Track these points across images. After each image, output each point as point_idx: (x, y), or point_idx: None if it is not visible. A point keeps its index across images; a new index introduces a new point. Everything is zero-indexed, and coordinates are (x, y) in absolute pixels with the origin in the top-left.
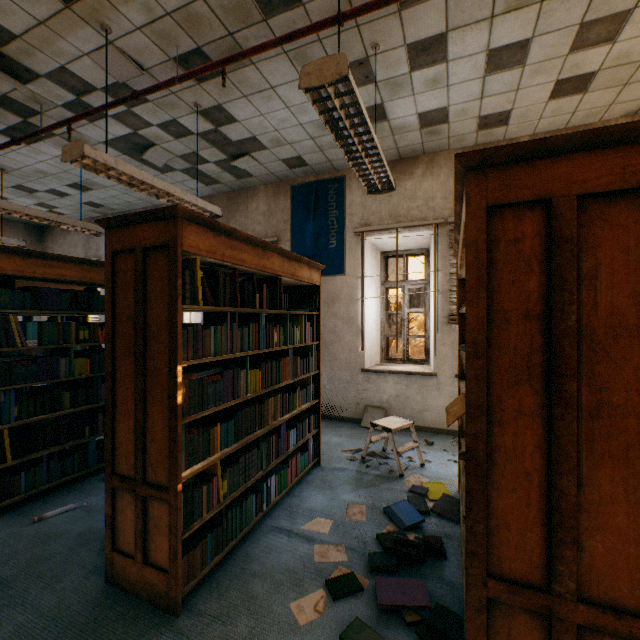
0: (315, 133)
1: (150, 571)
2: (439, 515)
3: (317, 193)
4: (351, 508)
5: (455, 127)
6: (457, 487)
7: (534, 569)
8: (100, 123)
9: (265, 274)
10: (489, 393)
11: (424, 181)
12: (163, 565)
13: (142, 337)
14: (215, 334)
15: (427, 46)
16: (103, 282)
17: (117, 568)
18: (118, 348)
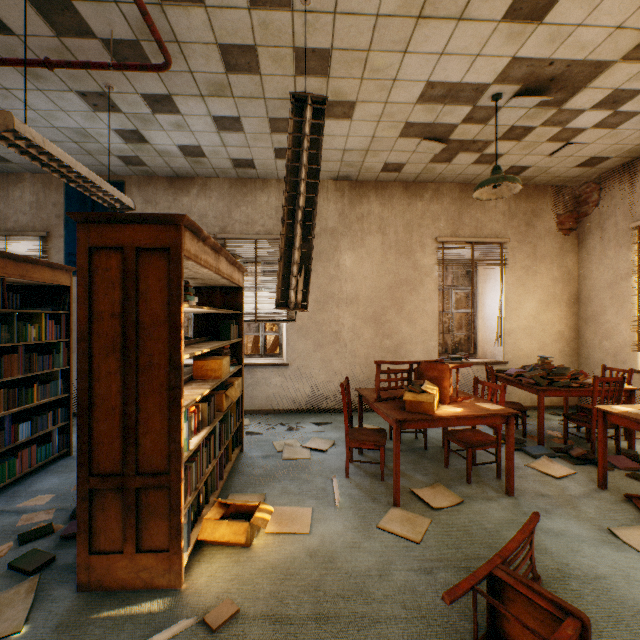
0: (77, 138)
1: None
2: None
3: None
4: None
5: (215, 162)
6: None
7: (118, 464)
8: None
9: None
10: (93, 363)
11: (199, 200)
12: None
13: None
14: None
15: (160, 99)
16: None
17: None
18: None
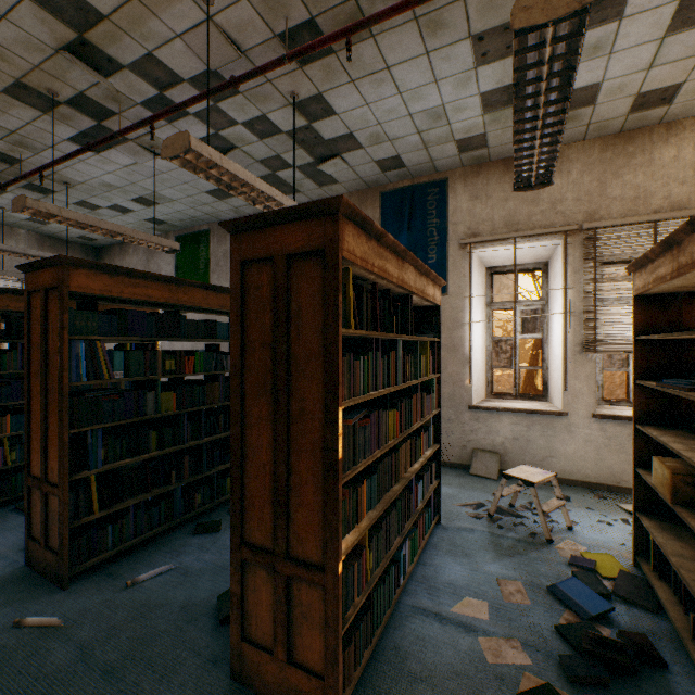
0: (424, 125)
1: (296, 673)
2: (625, 600)
3: (413, 200)
4: (504, 585)
5: (601, 110)
6: (629, 560)
7: None
8: (179, 123)
9: (396, 291)
10: None
11: None
12: (314, 667)
13: (284, 370)
14: (364, 366)
15: None
16: (189, 304)
17: (247, 663)
18: (248, 384)
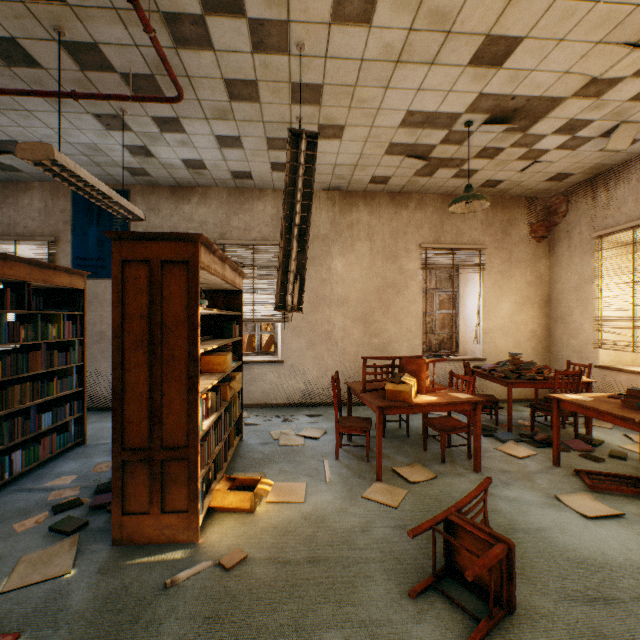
0: (88, 152)
1: None
2: None
3: None
4: (100, 465)
5: (215, 173)
6: None
7: (145, 440)
8: None
9: (11, 279)
10: (125, 356)
11: (200, 208)
12: None
13: None
14: None
15: (168, 121)
16: None
17: None
18: None
